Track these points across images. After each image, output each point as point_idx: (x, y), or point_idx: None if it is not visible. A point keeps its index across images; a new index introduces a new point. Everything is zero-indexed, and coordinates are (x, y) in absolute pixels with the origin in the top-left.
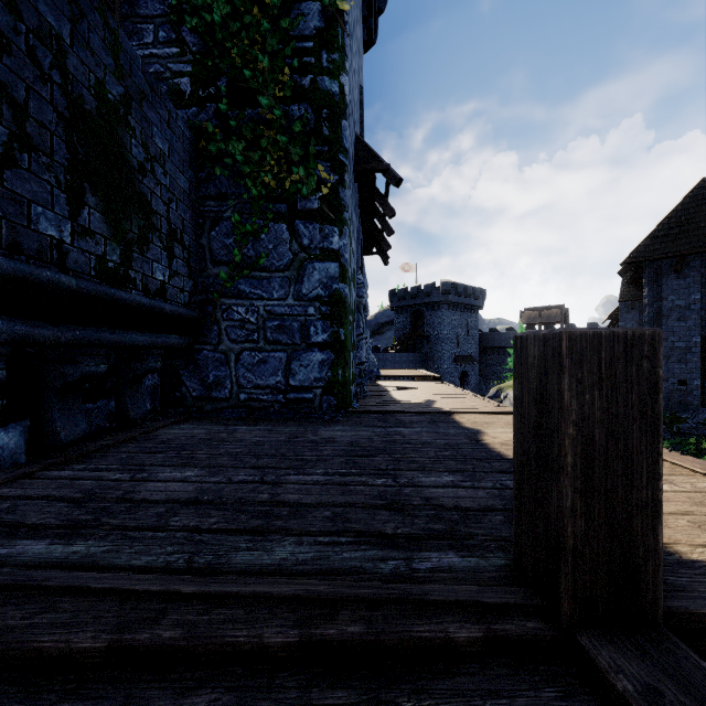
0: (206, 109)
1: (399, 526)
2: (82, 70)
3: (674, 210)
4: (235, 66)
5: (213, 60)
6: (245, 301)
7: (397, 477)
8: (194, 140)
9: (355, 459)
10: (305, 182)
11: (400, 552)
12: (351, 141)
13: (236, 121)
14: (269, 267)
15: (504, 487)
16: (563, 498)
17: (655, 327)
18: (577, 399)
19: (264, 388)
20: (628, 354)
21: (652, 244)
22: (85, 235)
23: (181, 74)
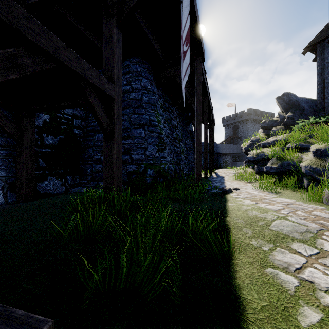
0: None
1: None
2: None
3: None
4: None
5: None
6: None
7: None
8: None
9: None
10: None
11: None
12: None
13: None
14: None
15: None
16: None
17: (322, 75)
18: None
19: None
20: None
21: (320, 35)
22: None
23: None
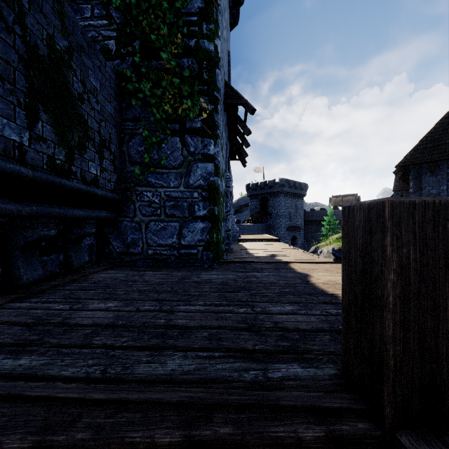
0: (126, 61)
1: (257, 344)
2: (37, 27)
3: (429, 132)
4: (145, 32)
5: (130, 28)
6: (152, 189)
7: (254, 307)
8: (118, 81)
9: (225, 294)
10: (191, 109)
11: (258, 364)
12: (222, 84)
13: (146, 69)
14: (168, 166)
15: (328, 314)
16: (386, 328)
17: None
18: (397, 252)
19: (164, 246)
20: (435, 218)
21: (415, 154)
22: (39, 141)
23: (109, 38)
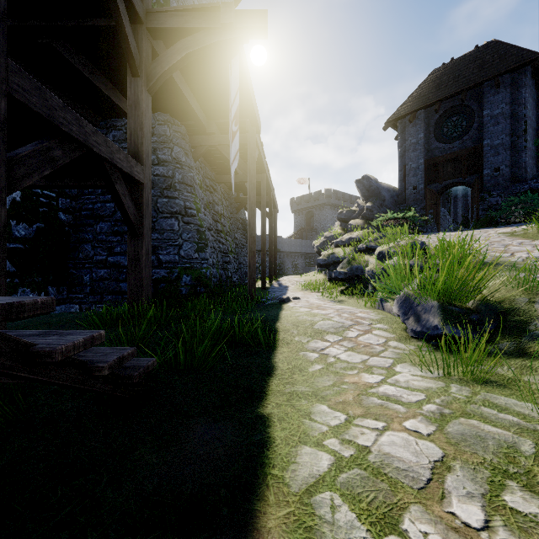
0: None
1: None
2: None
3: (416, 89)
4: None
5: None
6: None
7: None
8: None
9: None
10: None
11: None
12: None
13: None
14: None
15: None
16: None
17: (403, 159)
18: None
19: None
20: None
21: (401, 109)
22: None
23: None
